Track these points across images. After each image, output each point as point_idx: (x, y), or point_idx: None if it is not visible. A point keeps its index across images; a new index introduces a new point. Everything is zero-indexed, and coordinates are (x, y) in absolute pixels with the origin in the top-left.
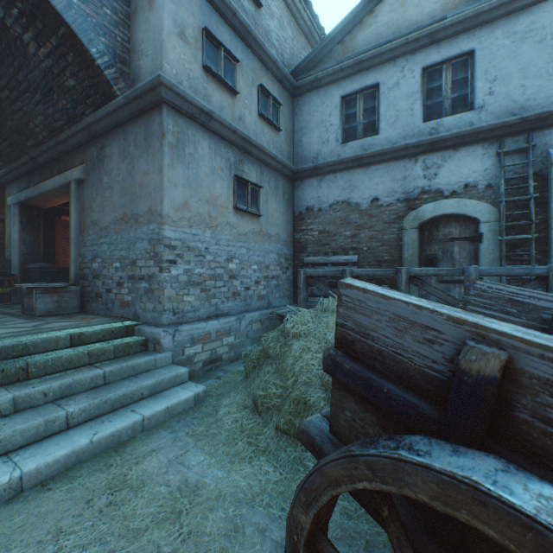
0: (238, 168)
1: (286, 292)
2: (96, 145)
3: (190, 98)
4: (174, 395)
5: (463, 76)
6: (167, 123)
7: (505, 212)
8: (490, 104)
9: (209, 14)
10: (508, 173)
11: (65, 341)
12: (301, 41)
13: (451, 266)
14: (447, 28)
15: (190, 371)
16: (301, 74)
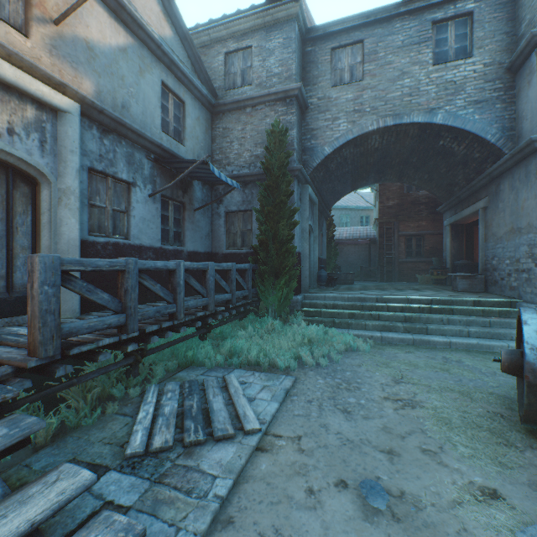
0: None
1: None
2: (493, 184)
3: None
4: None
5: None
6: None
7: None
8: None
9: None
10: None
11: (469, 303)
12: None
13: None
14: None
15: None
16: None
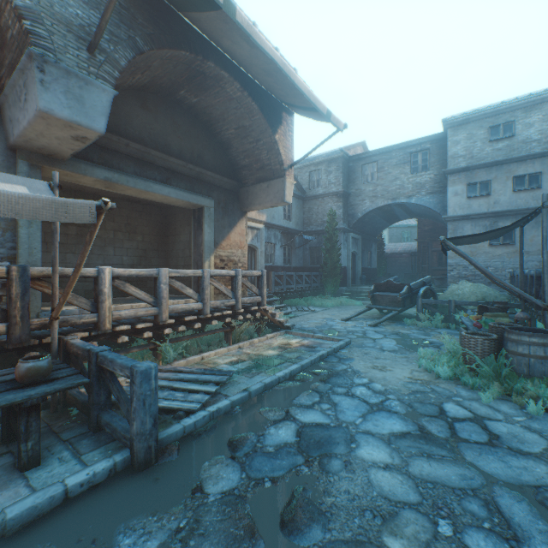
0: (493, 226)
1: None
2: None
3: (455, 216)
4: None
5: None
6: (448, 227)
7: None
8: None
9: (470, 174)
10: None
11: None
12: None
13: None
14: None
15: None
16: None
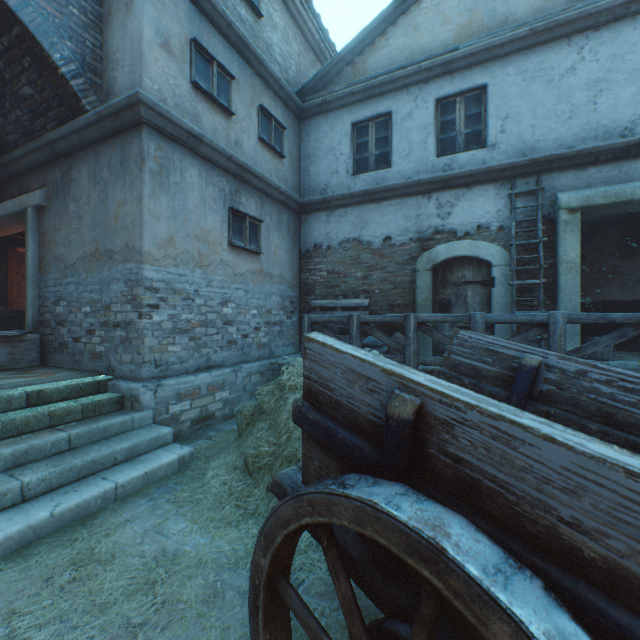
0: (235, 200)
1: (291, 339)
2: (60, 166)
3: (176, 119)
4: (154, 459)
5: (476, 111)
6: (147, 147)
7: (515, 255)
8: (502, 142)
9: (199, 23)
10: (519, 215)
11: (19, 401)
12: (310, 57)
13: (465, 311)
14: (460, 59)
15: (176, 432)
16: (309, 95)
